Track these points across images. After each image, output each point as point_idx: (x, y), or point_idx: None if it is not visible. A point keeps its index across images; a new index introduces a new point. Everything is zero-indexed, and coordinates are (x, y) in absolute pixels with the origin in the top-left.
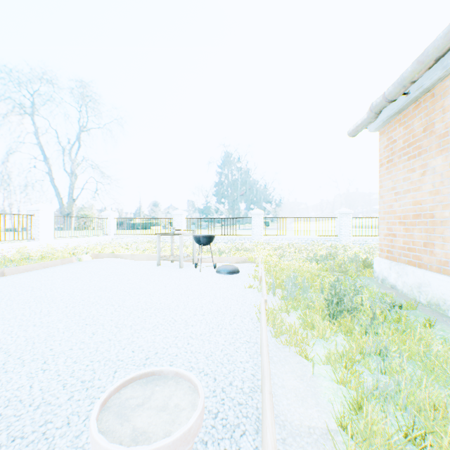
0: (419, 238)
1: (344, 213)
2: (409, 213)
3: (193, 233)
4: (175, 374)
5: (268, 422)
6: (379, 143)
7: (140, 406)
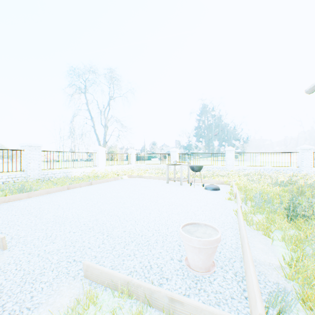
0: None
1: (305, 149)
2: None
3: (188, 164)
4: (204, 225)
5: (247, 251)
6: None
7: (195, 231)
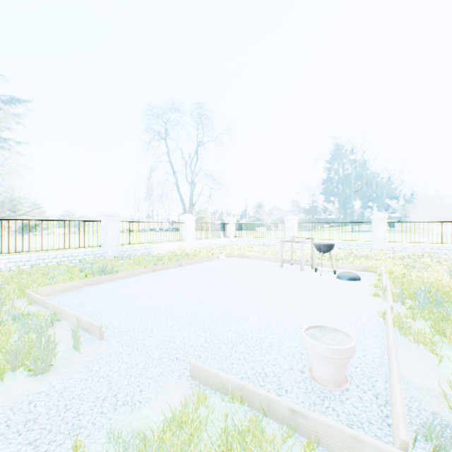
0: None
1: None
2: None
3: (312, 240)
4: (334, 329)
5: (394, 368)
6: None
7: (321, 336)
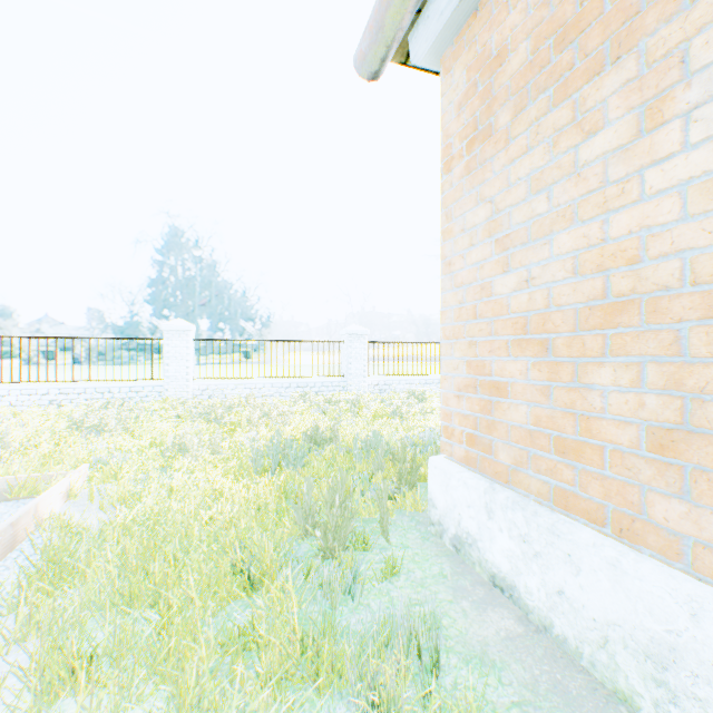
0: (627, 407)
1: (355, 334)
2: (566, 305)
3: None
4: None
5: None
6: (441, 100)
7: None
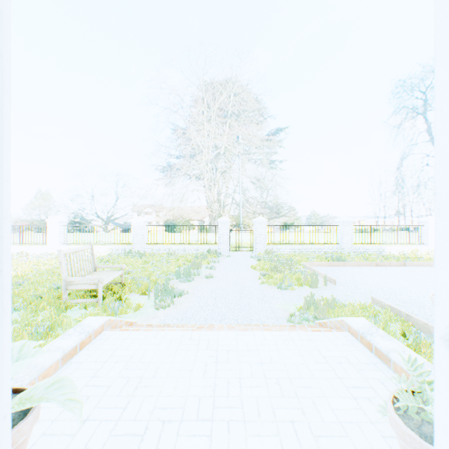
0: None
1: None
2: None
3: None
4: None
5: None
6: None
7: None
